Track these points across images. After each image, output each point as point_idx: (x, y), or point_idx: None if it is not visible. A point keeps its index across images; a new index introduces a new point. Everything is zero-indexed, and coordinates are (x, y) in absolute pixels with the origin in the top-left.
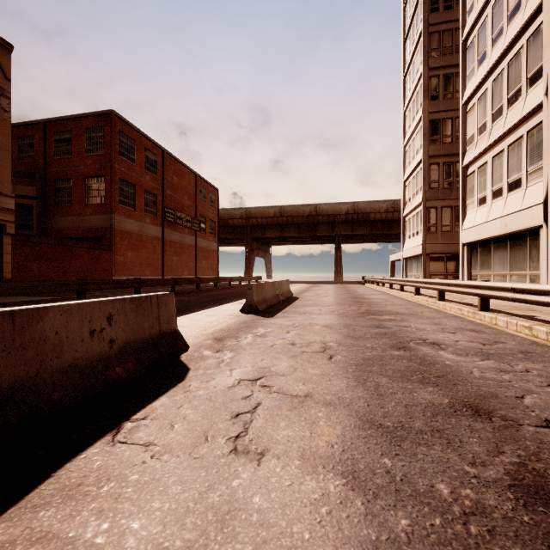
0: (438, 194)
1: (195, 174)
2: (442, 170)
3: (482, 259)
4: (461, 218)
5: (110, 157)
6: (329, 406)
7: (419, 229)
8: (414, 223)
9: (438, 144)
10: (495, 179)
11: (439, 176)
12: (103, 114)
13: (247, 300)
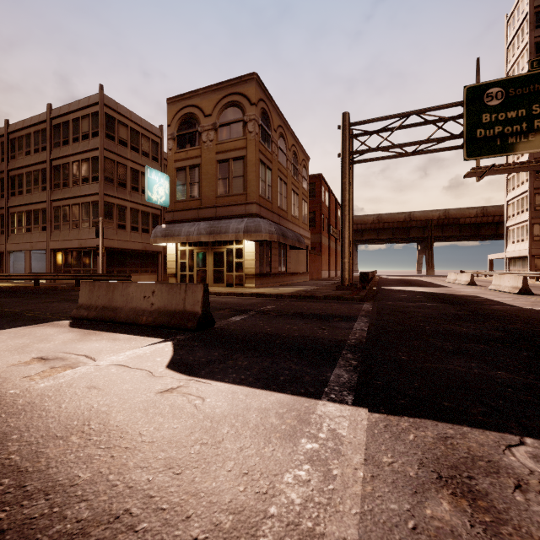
0: None
1: (335, 199)
2: None
3: None
4: None
5: (320, 201)
6: None
7: (525, 237)
8: (519, 233)
9: None
10: None
11: None
12: (314, 176)
13: (470, 280)
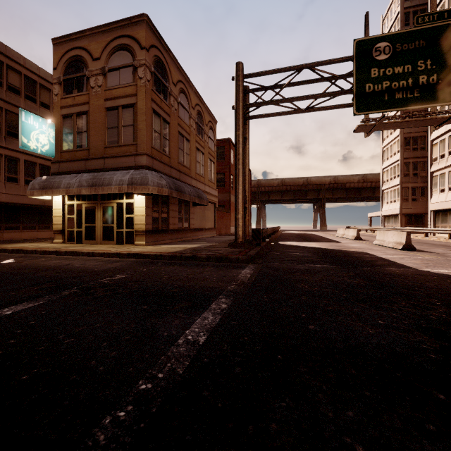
0: (409, 180)
1: None
2: (411, 166)
3: (442, 218)
4: (429, 197)
5: (229, 163)
6: (438, 247)
7: (396, 199)
8: (392, 195)
9: (409, 151)
10: (450, 182)
11: (410, 169)
12: (224, 140)
13: (356, 235)
